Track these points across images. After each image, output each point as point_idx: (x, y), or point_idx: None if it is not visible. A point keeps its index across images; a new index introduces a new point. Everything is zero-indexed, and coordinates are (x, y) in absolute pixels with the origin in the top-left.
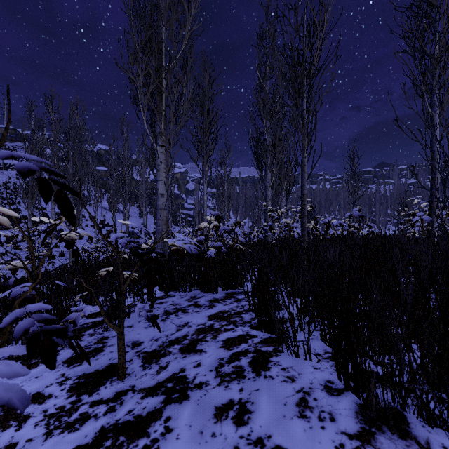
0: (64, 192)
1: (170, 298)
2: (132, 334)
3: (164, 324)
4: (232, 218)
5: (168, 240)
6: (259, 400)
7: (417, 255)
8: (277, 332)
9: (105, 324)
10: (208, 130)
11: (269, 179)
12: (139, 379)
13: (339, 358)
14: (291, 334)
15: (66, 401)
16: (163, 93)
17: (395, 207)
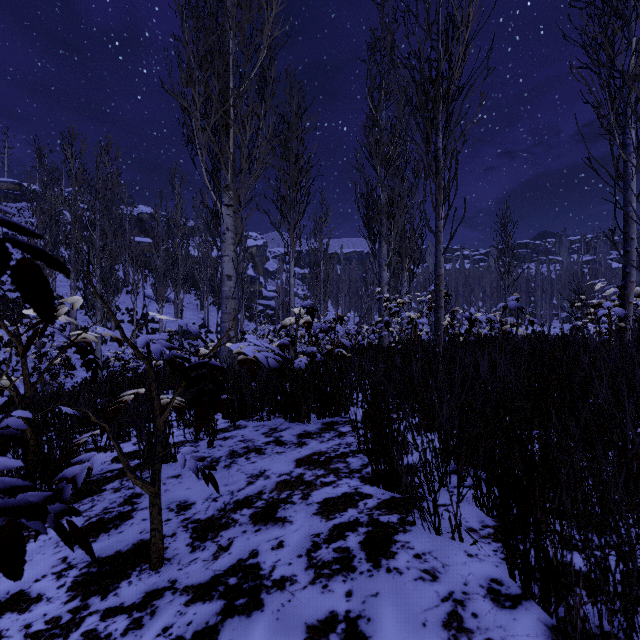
0: (34, 263)
1: (239, 431)
2: (179, 490)
3: (228, 473)
4: (331, 311)
5: (231, 346)
6: (379, 614)
7: (617, 368)
8: (404, 490)
9: (139, 472)
10: (296, 184)
11: (384, 254)
12: (184, 569)
13: (512, 544)
14: (426, 494)
15: (64, 608)
16: (230, 128)
17: (563, 295)
